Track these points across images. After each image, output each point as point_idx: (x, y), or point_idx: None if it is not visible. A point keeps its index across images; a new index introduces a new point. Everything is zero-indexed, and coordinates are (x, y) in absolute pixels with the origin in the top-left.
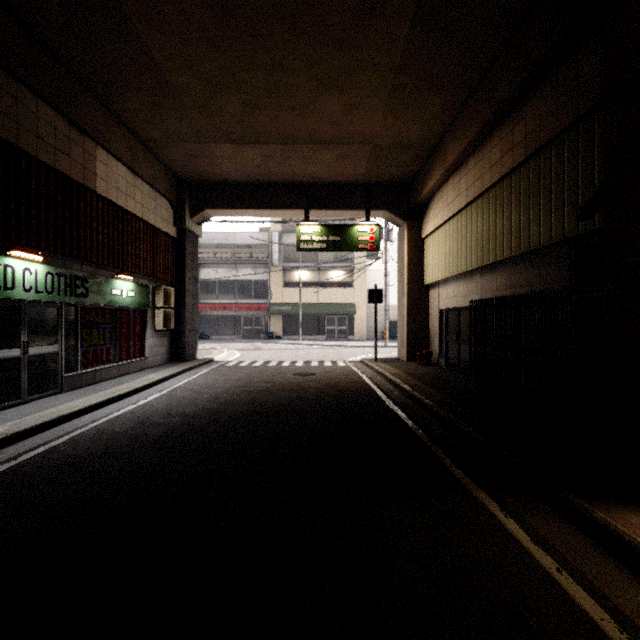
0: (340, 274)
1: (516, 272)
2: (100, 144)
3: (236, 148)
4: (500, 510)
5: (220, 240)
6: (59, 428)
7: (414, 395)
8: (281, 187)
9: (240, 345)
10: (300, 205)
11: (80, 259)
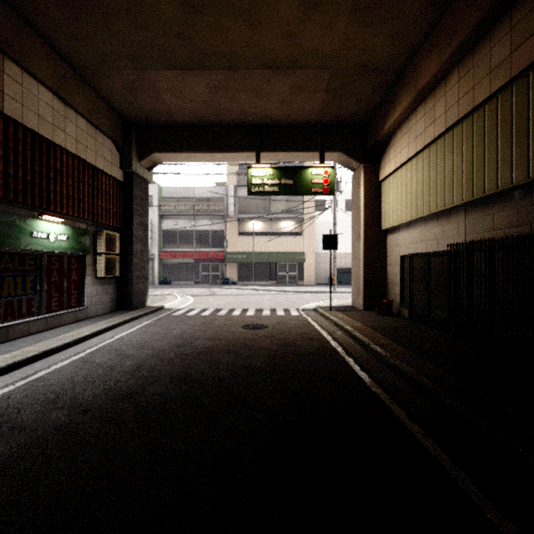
0: (290, 225)
1: (532, 203)
2: (9, 56)
3: (179, 76)
4: None
5: (180, 194)
6: None
7: (397, 366)
8: (232, 129)
9: (197, 290)
10: (251, 147)
11: None
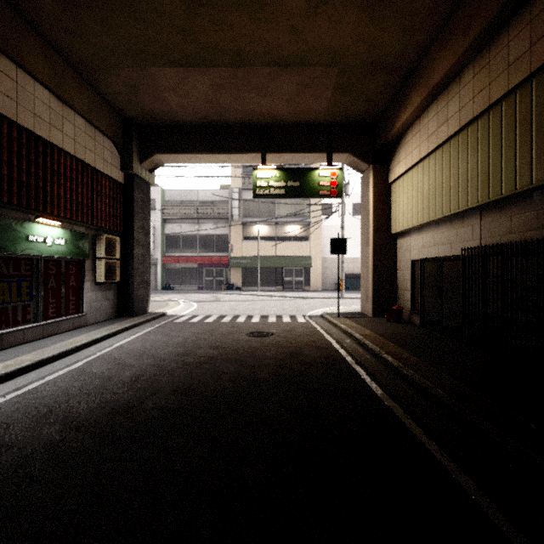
0: (296, 229)
1: None
2: (2, 51)
3: (181, 74)
4: None
5: (184, 197)
6: None
7: (411, 377)
8: (236, 129)
9: (200, 296)
10: (256, 148)
11: None
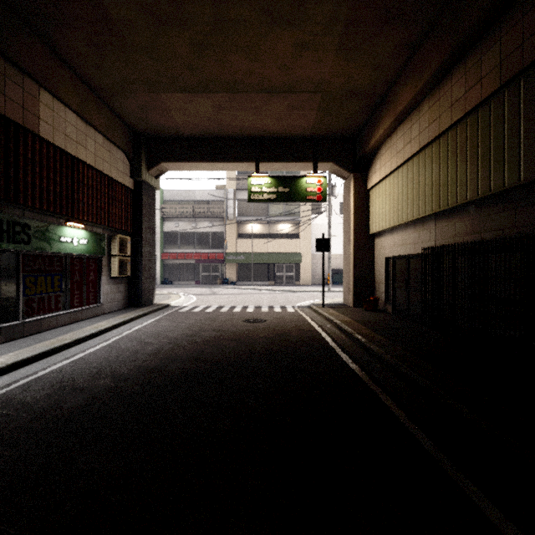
0: (288, 227)
1: (482, 216)
2: (43, 86)
3: (187, 98)
4: None
5: (181, 197)
6: None
7: (372, 349)
8: (233, 141)
9: (198, 290)
10: (251, 158)
11: (19, 204)
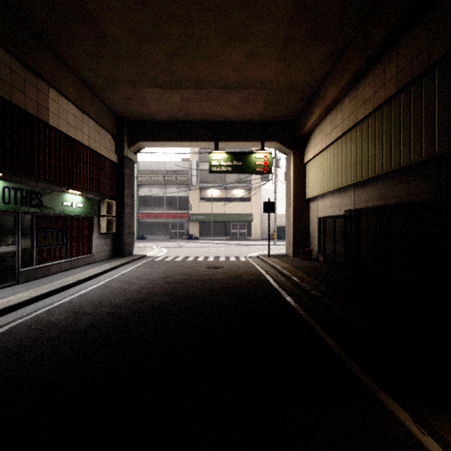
0: (241, 192)
1: (386, 186)
2: (52, 86)
3: (161, 92)
4: (413, 422)
5: (154, 167)
6: (3, 318)
7: (303, 286)
8: (197, 124)
9: (168, 244)
10: (211, 138)
11: (34, 177)
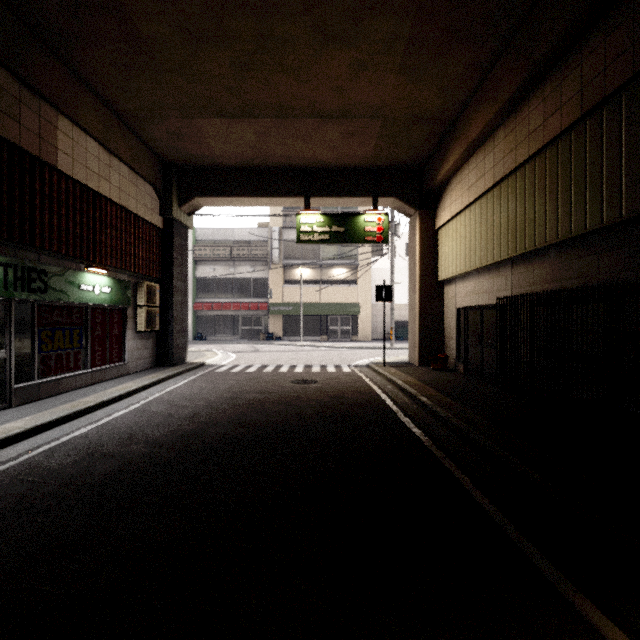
0: (343, 272)
1: (562, 261)
2: (62, 112)
3: (226, 123)
4: None
5: (217, 236)
6: None
7: (438, 412)
8: (279, 172)
9: (237, 346)
10: (300, 192)
11: (36, 247)
